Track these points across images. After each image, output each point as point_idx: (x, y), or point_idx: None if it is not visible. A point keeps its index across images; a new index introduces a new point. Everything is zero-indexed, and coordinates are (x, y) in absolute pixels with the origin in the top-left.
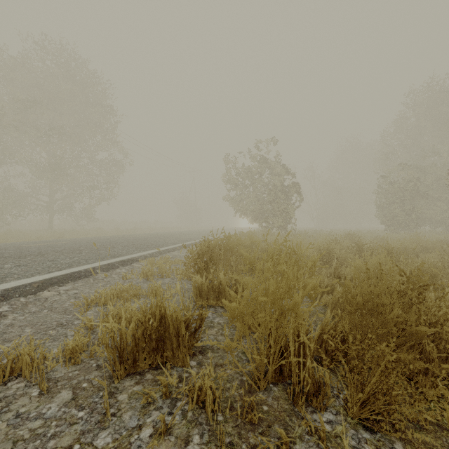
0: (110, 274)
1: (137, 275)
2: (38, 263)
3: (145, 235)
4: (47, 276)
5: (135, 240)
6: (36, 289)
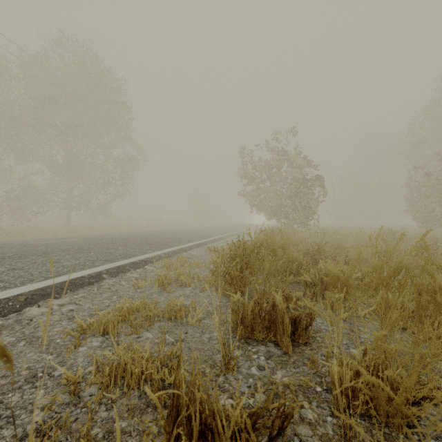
0: (119, 280)
1: (150, 282)
2: (37, 265)
3: (159, 231)
4: (40, 284)
5: (148, 238)
6: (23, 304)
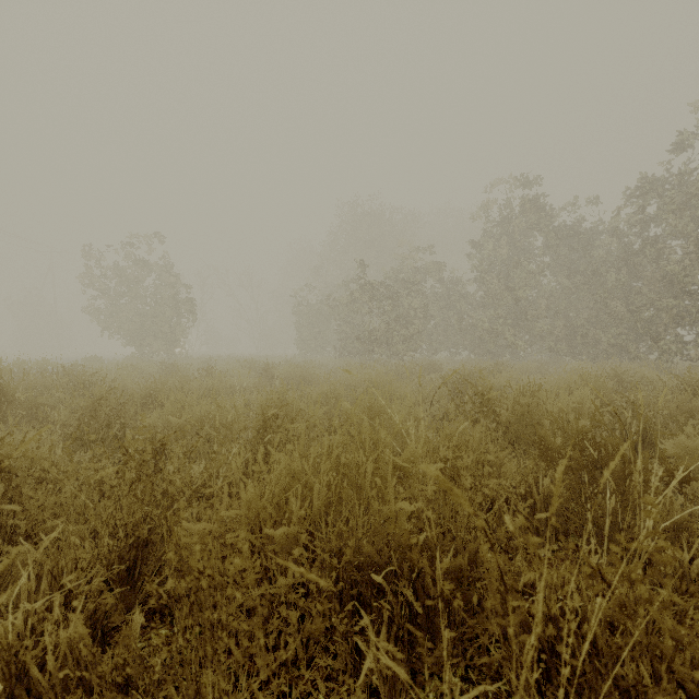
0: None
1: None
2: None
3: None
4: None
5: None
6: None
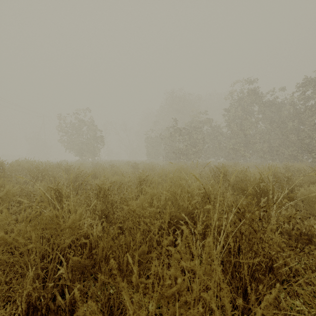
0: None
1: None
2: None
3: None
4: None
5: None
6: None
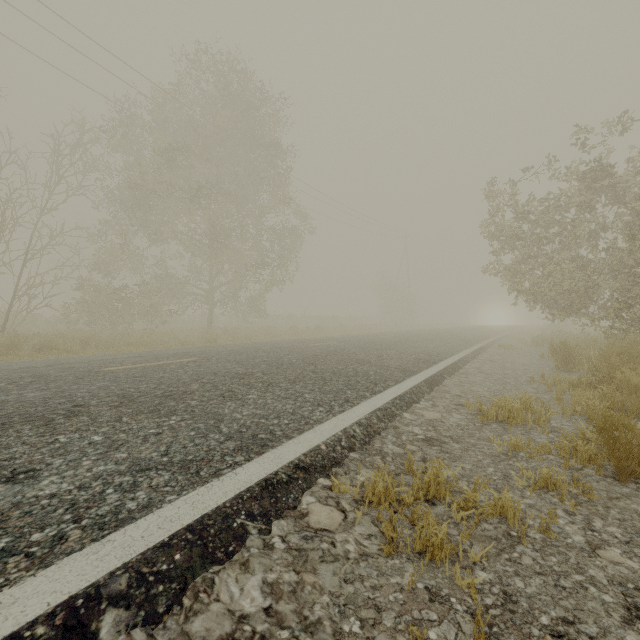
0: None
1: None
2: None
3: (336, 342)
4: None
5: (318, 359)
6: None
